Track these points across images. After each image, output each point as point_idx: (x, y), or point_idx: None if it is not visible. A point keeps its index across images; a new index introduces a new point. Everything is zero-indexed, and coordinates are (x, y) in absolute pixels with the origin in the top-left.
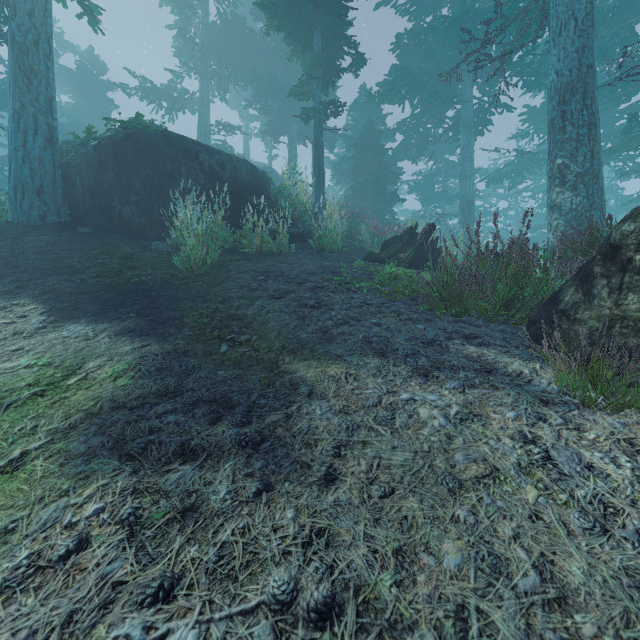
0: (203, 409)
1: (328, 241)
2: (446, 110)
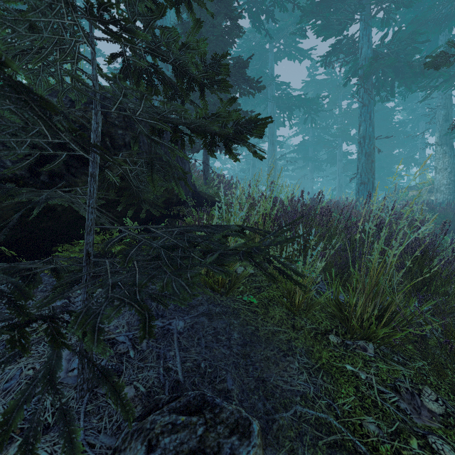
0: None
1: None
2: None
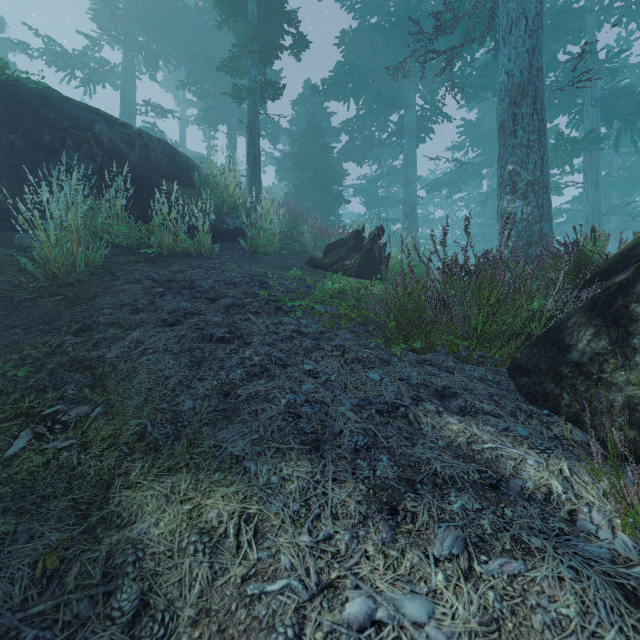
0: None
1: (263, 242)
2: (390, 114)
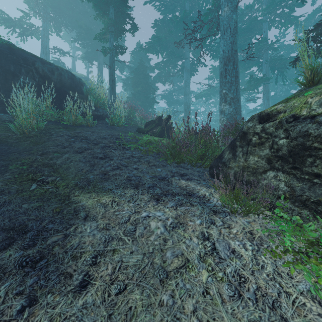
0: (0, 237)
1: (116, 120)
2: (178, 61)
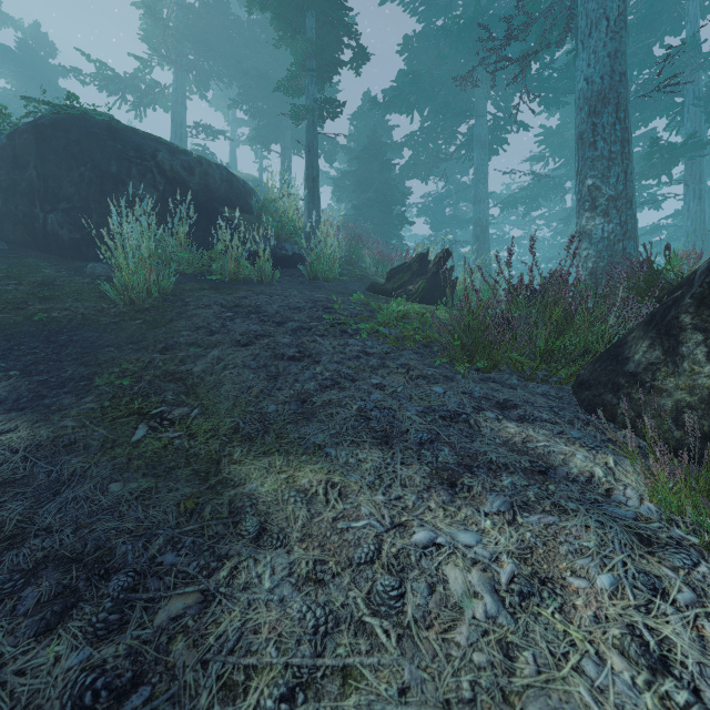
0: (45, 586)
1: (323, 268)
2: (459, 124)
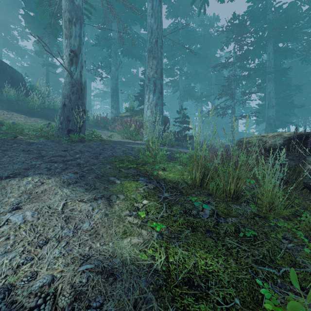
0: None
1: (57, 108)
2: None
